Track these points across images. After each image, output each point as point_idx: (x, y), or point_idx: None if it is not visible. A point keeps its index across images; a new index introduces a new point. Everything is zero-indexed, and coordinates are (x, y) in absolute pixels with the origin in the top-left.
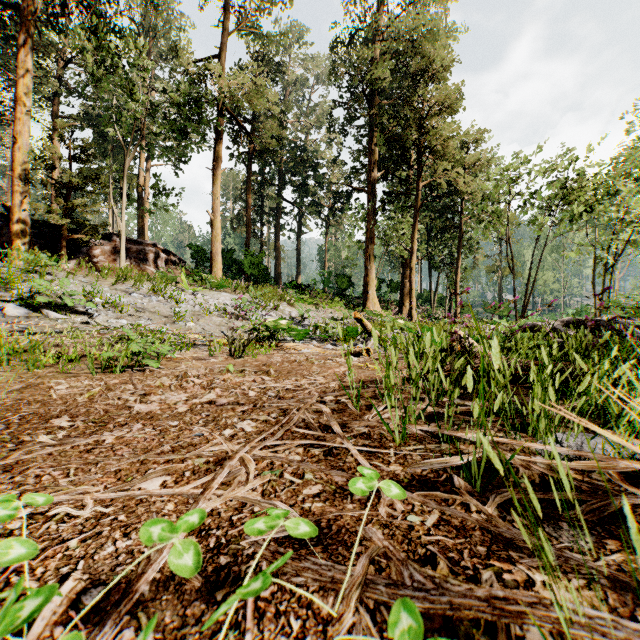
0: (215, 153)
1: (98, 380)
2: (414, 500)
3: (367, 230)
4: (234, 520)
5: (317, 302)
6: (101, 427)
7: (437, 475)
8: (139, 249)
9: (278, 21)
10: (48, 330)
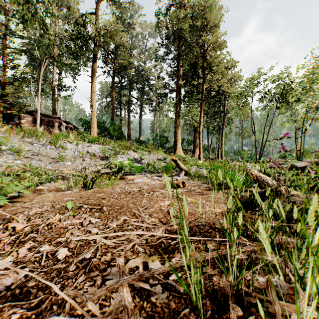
0: (93, 67)
1: None
2: None
3: (176, 112)
4: None
5: (149, 150)
6: None
7: None
8: (49, 120)
9: None
10: None
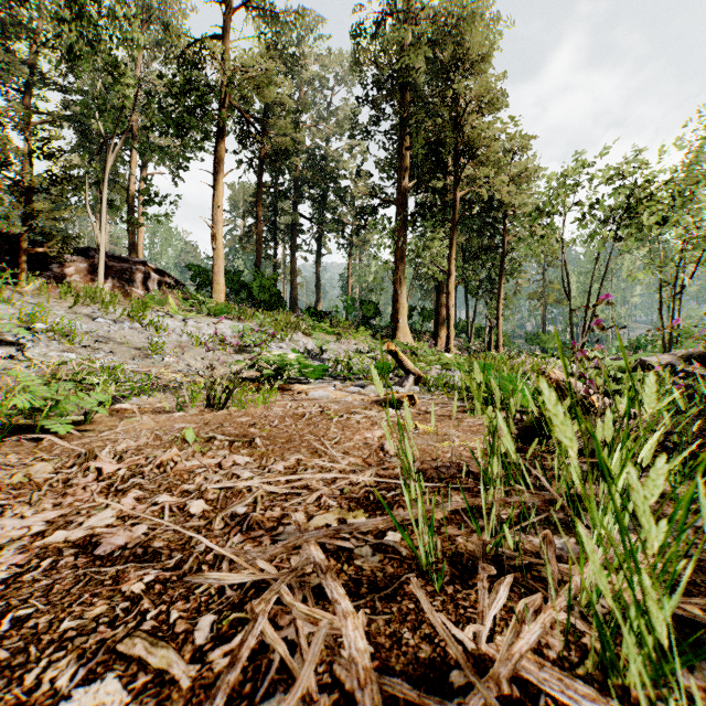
0: (216, 153)
1: None
2: None
3: (397, 248)
4: None
5: (339, 332)
6: None
7: None
8: (124, 268)
9: None
10: None
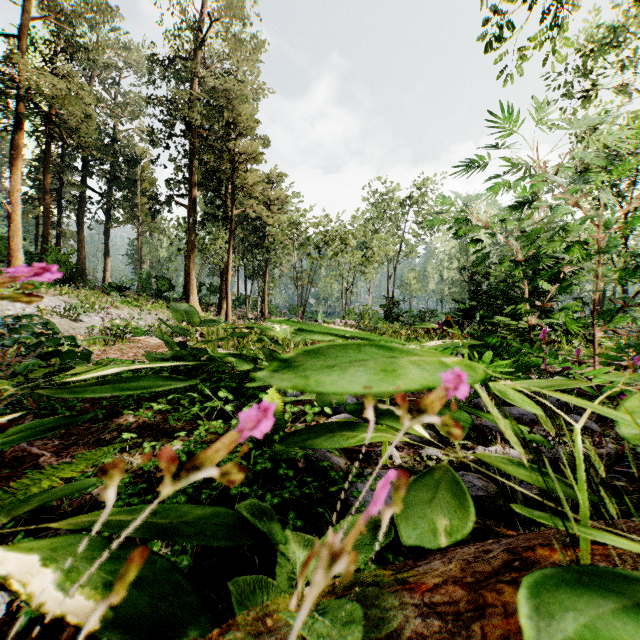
0: (15, 141)
1: None
2: None
3: (189, 241)
4: None
5: (141, 304)
6: None
7: None
8: None
9: None
10: None
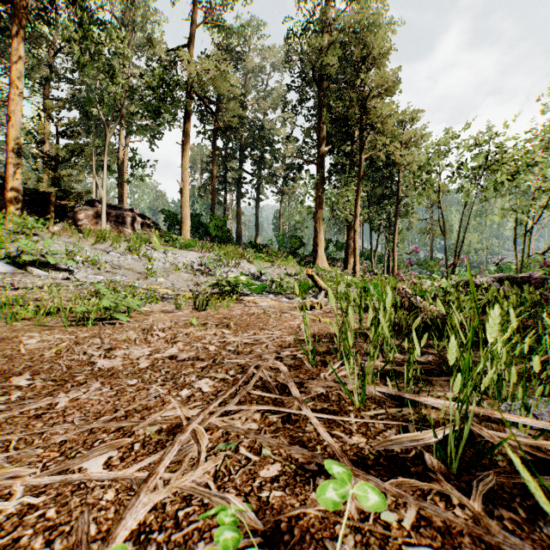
0: (184, 130)
1: (70, 333)
2: (388, 493)
3: (316, 197)
4: (180, 517)
5: (273, 260)
6: (59, 386)
7: (405, 450)
8: (118, 214)
9: (239, 16)
10: (31, 285)
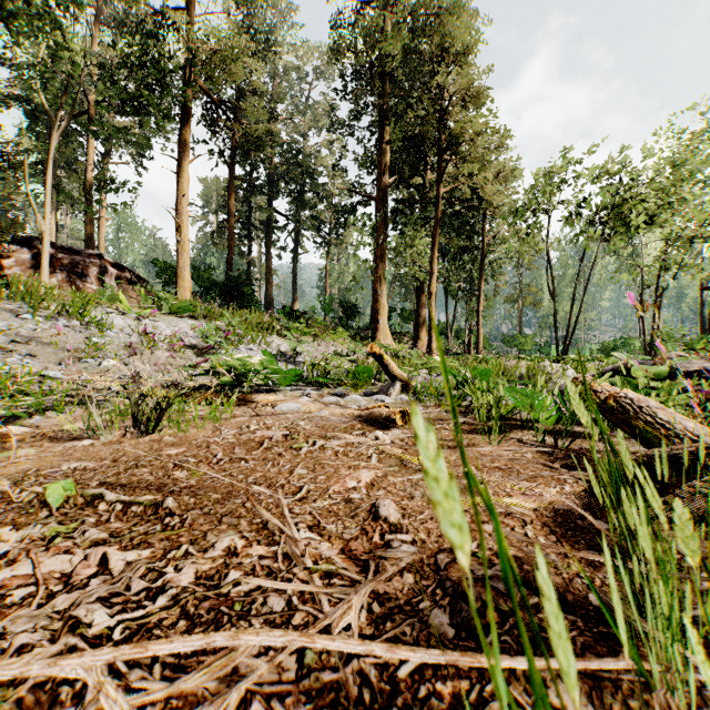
0: (181, 137)
1: None
2: None
3: (377, 246)
4: None
5: (316, 333)
6: None
7: None
8: (76, 260)
9: None
10: None
